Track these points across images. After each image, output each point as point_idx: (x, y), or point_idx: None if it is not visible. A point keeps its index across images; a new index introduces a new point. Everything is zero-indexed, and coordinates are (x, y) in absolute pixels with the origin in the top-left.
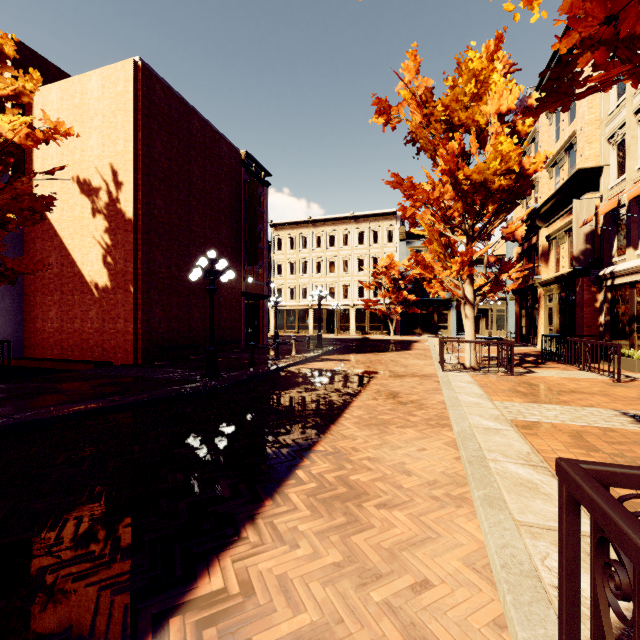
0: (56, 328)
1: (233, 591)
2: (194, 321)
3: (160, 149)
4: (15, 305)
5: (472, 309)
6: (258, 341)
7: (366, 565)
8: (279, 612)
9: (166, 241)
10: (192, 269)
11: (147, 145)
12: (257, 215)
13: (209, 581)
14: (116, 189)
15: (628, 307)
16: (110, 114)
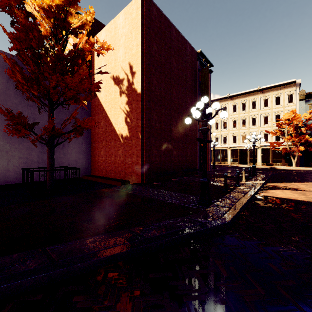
0: (103, 160)
1: None
2: (173, 156)
3: (155, 49)
4: (87, 148)
5: None
6: None
7: None
8: None
9: (158, 106)
10: (172, 124)
11: (148, 46)
12: (207, 89)
13: None
14: (132, 77)
15: None
16: (128, 33)
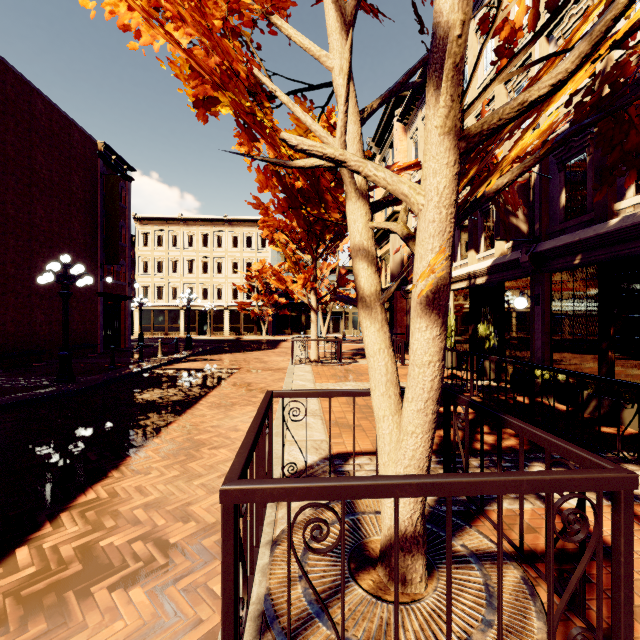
0: None
1: (104, 497)
2: (37, 324)
3: None
4: None
5: (316, 314)
6: (119, 344)
7: (194, 473)
8: (136, 498)
9: None
10: (34, 267)
11: None
12: (118, 212)
13: (86, 497)
14: None
15: None
16: None
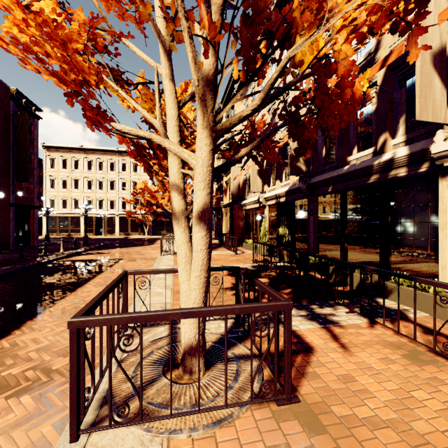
0: None
1: (7, 347)
2: None
3: None
4: None
5: None
6: (29, 243)
7: None
8: (31, 346)
9: None
10: None
11: None
12: (27, 142)
13: None
14: None
15: (250, 220)
16: None
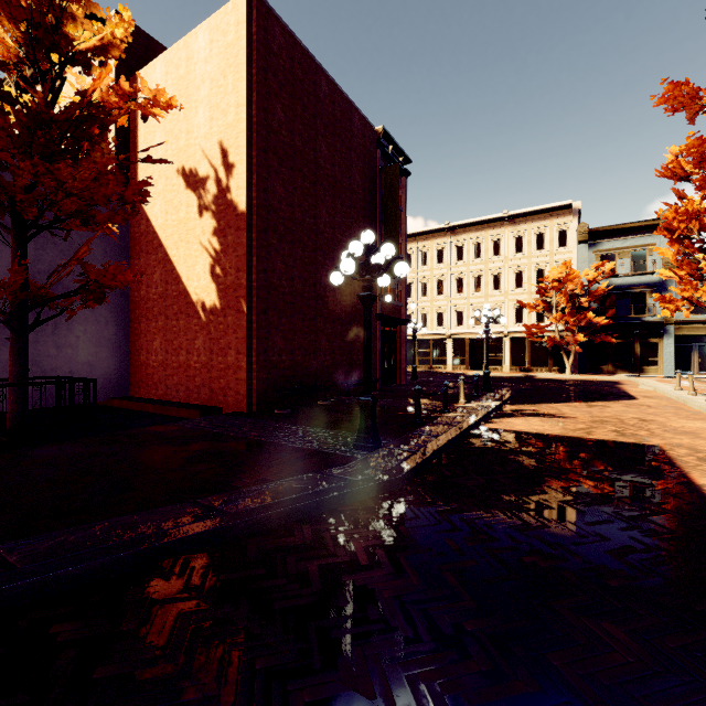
0: (160, 362)
1: None
2: (321, 353)
3: (280, 117)
4: (120, 334)
5: None
6: (394, 380)
7: None
8: None
9: (287, 243)
10: (319, 283)
11: (264, 110)
12: (397, 210)
13: None
14: (226, 174)
15: None
16: (219, 76)
